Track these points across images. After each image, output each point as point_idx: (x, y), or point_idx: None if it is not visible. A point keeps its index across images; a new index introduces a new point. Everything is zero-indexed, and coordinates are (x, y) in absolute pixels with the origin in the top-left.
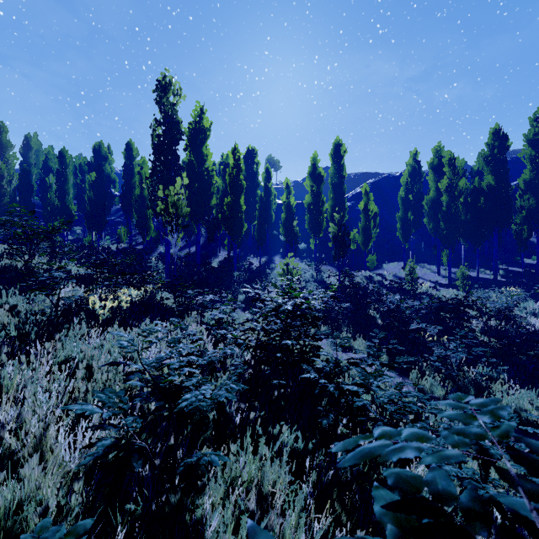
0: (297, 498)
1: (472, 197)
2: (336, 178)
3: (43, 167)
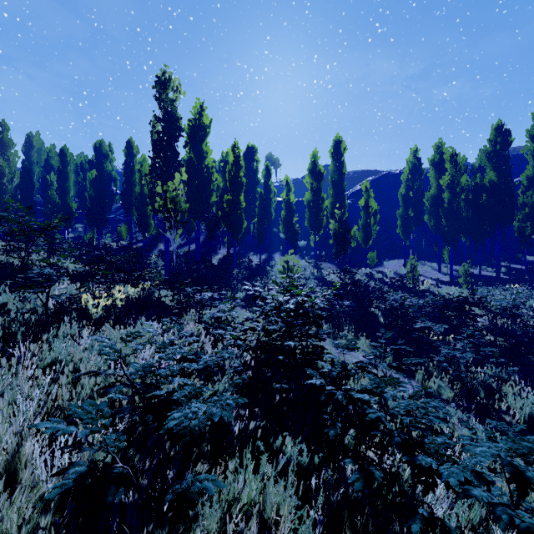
0: (304, 526)
1: (474, 194)
2: (336, 176)
3: (44, 165)
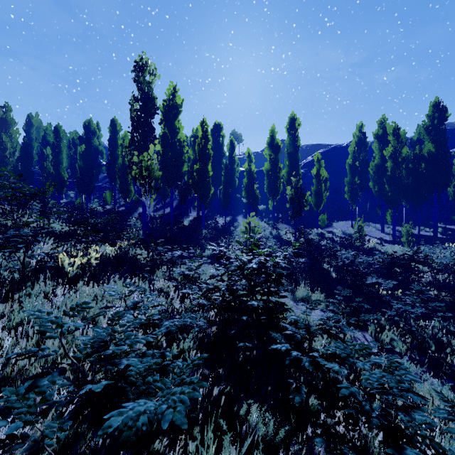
0: None
1: (414, 163)
2: (291, 148)
3: (42, 141)
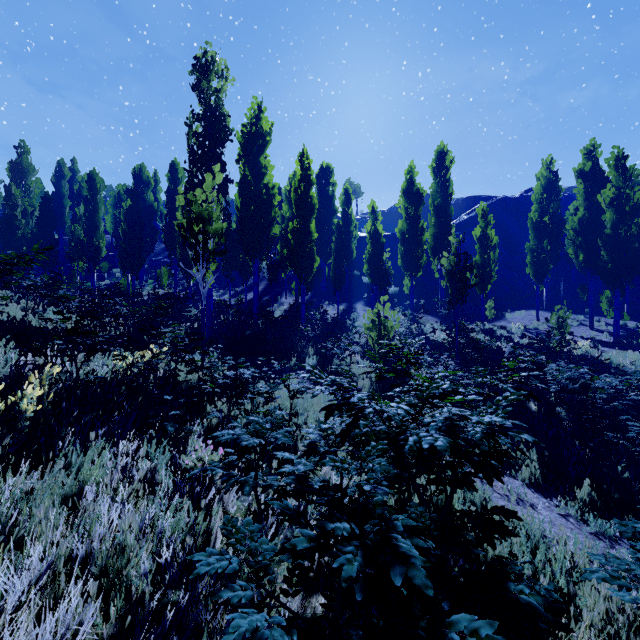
0: None
1: None
2: (439, 198)
3: (76, 197)
